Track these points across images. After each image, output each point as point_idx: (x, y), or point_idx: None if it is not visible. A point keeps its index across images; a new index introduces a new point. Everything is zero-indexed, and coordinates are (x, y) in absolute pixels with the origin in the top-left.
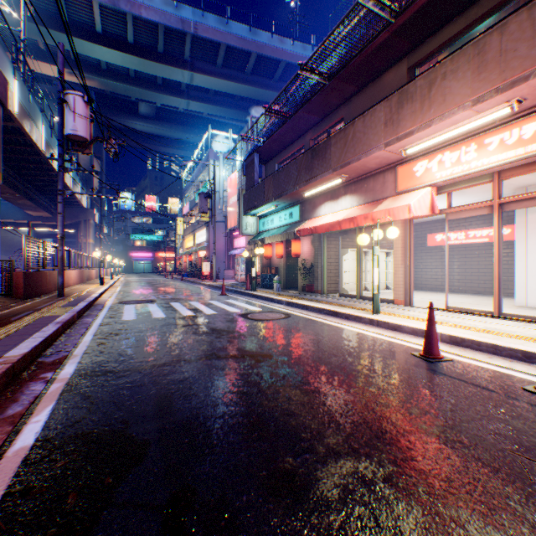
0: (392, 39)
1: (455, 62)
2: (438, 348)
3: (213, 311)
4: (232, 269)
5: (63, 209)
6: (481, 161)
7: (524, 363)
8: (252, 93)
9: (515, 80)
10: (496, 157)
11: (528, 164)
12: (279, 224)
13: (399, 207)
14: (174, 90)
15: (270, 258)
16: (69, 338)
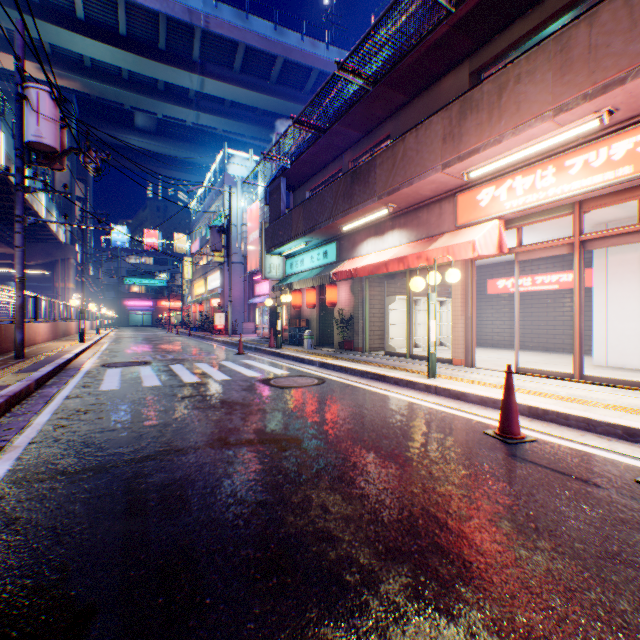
0: (451, 35)
1: (532, 61)
2: (518, 425)
3: (225, 376)
4: (253, 321)
5: (22, 242)
6: (560, 187)
7: (626, 442)
8: (278, 106)
9: (608, 84)
10: (579, 182)
11: (616, 193)
12: (311, 266)
13: (460, 244)
14: (180, 98)
15: (299, 308)
16: (13, 419)
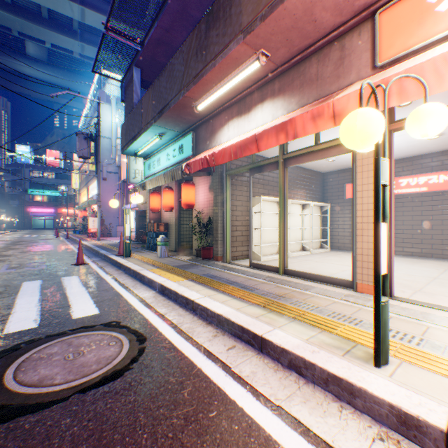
0: None
1: None
2: None
3: None
4: None
5: None
6: None
7: None
8: None
9: None
10: None
11: None
12: (166, 164)
13: (424, 62)
14: (65, 28)
15: (158, 211)
16: None
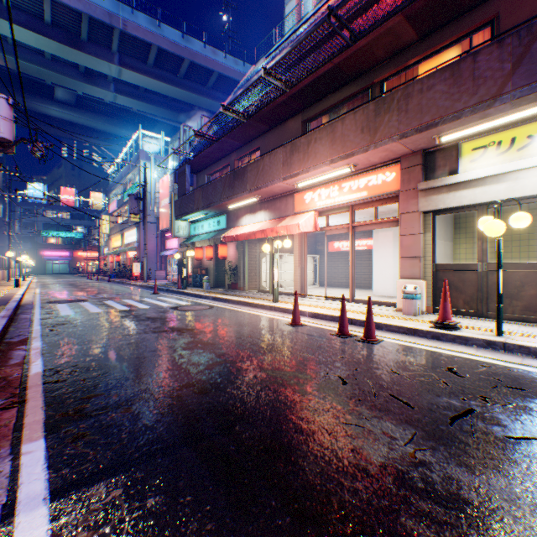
0: (289, 101)
1: (321, 133)
2: (299, 319)
3: (147, 306)
4: (164, 269)
5: None
6: (340, 198)
7: None
8: (185, 96)
9: (349, 154)
10: (347, 196)
11: (366, 202)
12: (209, 230)
13: (293, 225)
14: (99, 80)
15: (201, 260)
16: (19, 328)
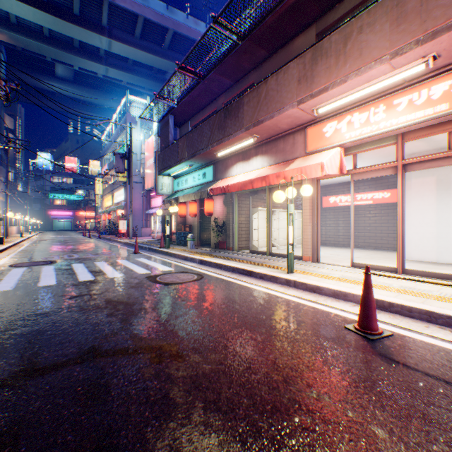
0: (304, 0)
1: (372, 14)
2: (376, 321)
3: (118, 274)
4: (149, 227)
5: None
6: (390, 121)
7: None
8: (169, 67)
9: (437, 31)
10: (405, 117)
11: (430, 127)
12: (193, 184)
13: (311, 165)
14: (92, 54)
15: (184, 216)
16: None
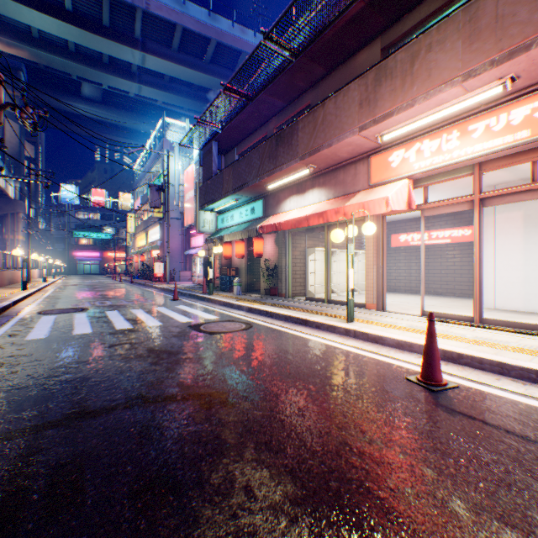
0: (366, 12)
1: (442, 31)
2: (441, 372)
3: (157, 322)
4: (189, 270)
5: None
6: (464, 150)
7: None
8: (212, 83)
9: (514, 50)
10: (481, 145)
11: (511, 155)
12: (240, 221)
13: (375, 200)
14: (124, 71)
15: (230, 258)
16: None
